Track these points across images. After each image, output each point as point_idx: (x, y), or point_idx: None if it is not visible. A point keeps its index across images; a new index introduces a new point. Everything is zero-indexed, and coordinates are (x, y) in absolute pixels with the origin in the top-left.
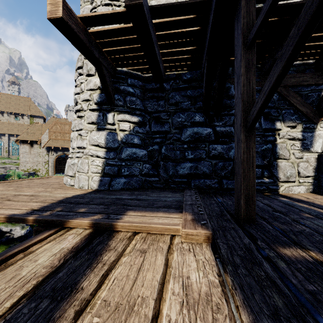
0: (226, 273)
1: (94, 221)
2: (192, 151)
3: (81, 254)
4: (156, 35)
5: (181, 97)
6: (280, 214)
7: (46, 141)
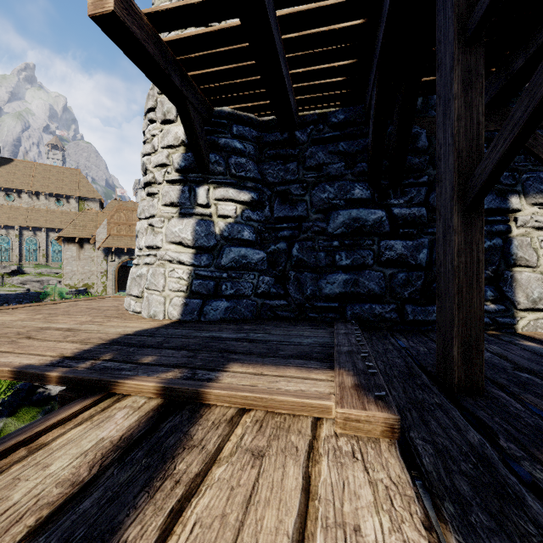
0: (443, 522)
1: (164, 385)
2: (348, 252)
3: (135, 455)
4: (282, 40)
5: (327, 155)
6: (531, 377)
7: (103, 238)
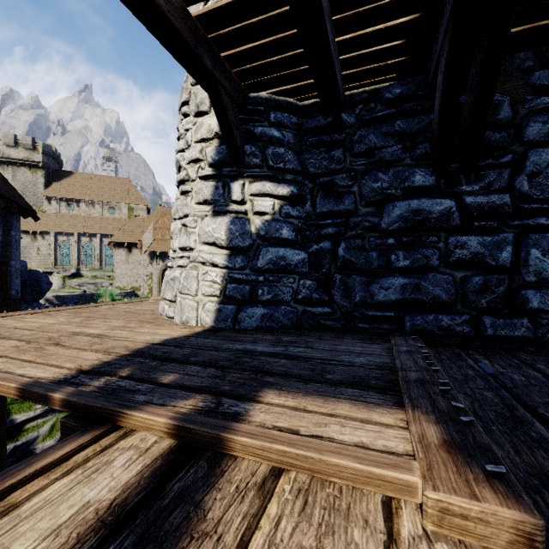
0: None
1: (178, 423)
2: (407, 251)
3: (120, 543)
4: None
5: (380, 137)
6: None
7: (149, 242)
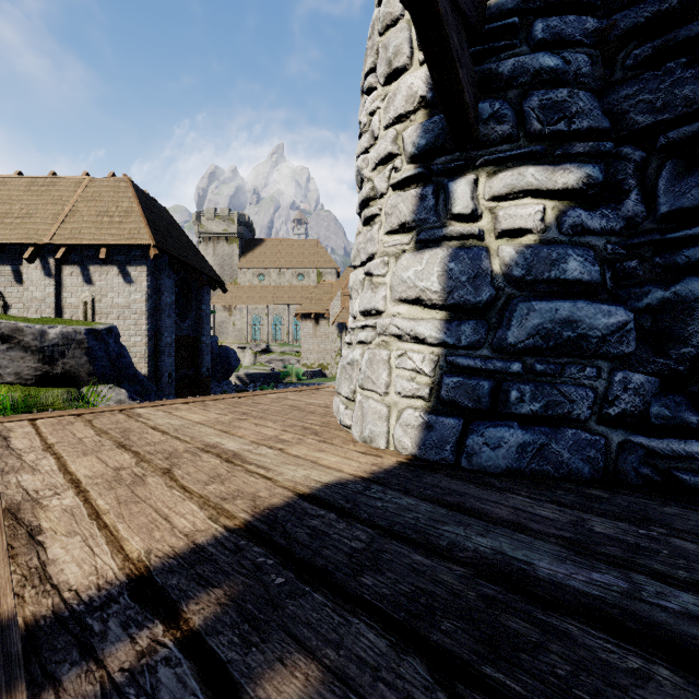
0: None
1: None
2: None
3: None
4: None
5: None
6: None
7: (337, 311)
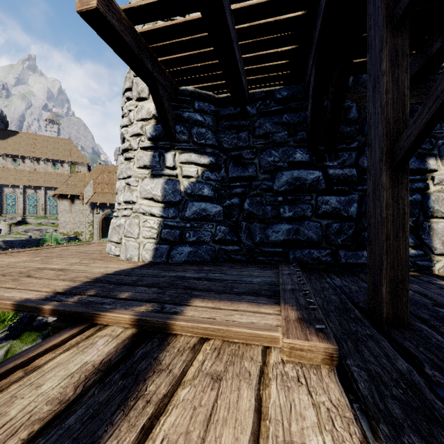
0: (379, 442)
1: (138, 317)
2: (290, 206)
3: (112, 377)
4: (236, 29)
5: (273, 125)
6: None
7: (90, 195)
